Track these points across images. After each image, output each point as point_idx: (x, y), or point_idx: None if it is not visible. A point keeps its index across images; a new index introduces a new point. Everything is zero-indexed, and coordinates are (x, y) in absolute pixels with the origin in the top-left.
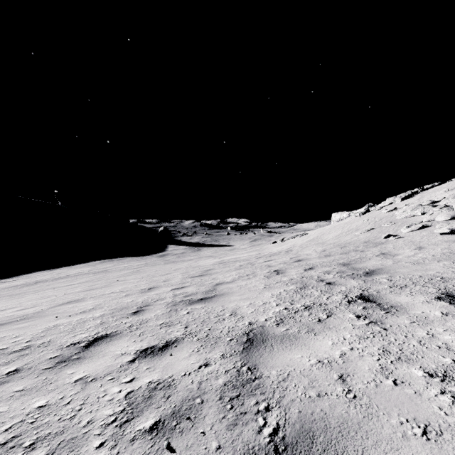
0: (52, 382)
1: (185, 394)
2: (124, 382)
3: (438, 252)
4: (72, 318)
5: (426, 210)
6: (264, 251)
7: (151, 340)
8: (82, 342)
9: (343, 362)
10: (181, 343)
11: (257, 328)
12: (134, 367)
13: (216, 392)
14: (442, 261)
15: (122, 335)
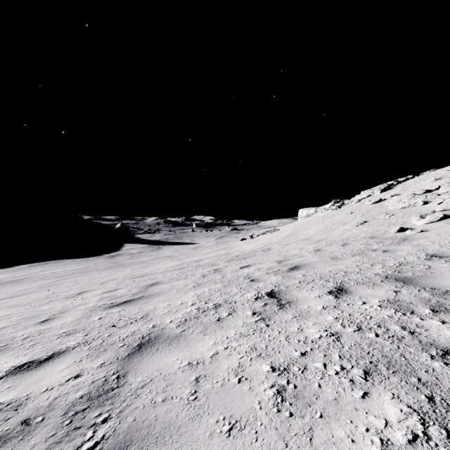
0: None
1: None
2: None
3: None
4: None
5: (431, 199)
6: (234, 250)
7: None
8: None
9: None
10: None
11: None
12: None
13: None
14: None
15: None
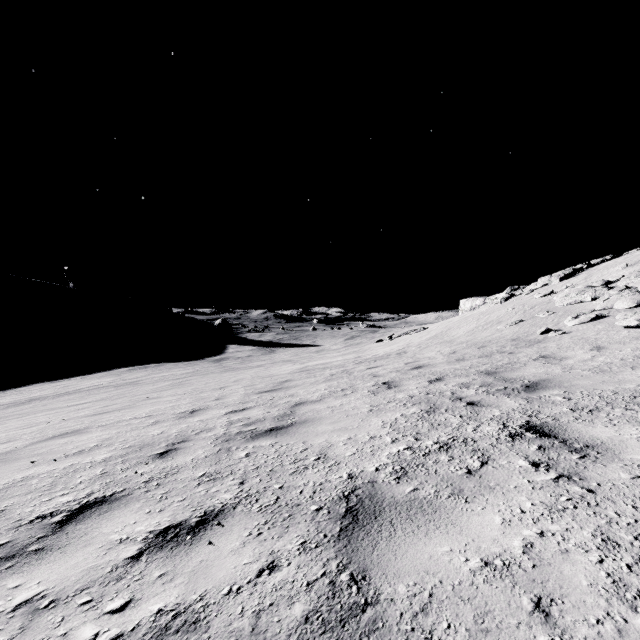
0: None
1: None
2: (109, 612)
3: (628, 354)
4: (58, 463)
5: (599, 294)
6: (366, 353)
7: (179, 511)
8: (57, 513)
9: (533, 567)
10: (230, 515)
11: (362, 486)
12: (136, 573)
13: None
14: (639, 369)
15: (131, 498)
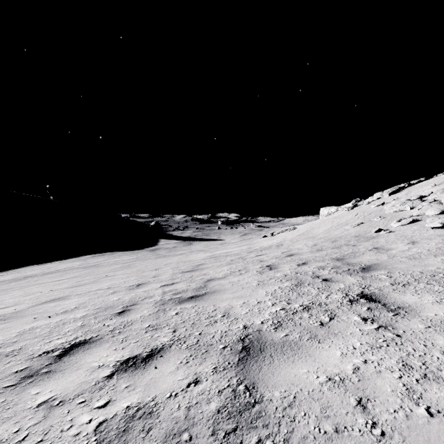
0: (11, 406)
1: (169, 426)
2: (97, 407)
3: (433, 247)
4: (52, 319)
5: (415, 205)
6: (255, 245)
7: (134, 348)
8: (56, 350)
9: (358, 381)
10: (168, 351)
11: (252, 333)
12: (111, 385)
13: (208, 424)
14: (439, 256)
15: (103, 341)
